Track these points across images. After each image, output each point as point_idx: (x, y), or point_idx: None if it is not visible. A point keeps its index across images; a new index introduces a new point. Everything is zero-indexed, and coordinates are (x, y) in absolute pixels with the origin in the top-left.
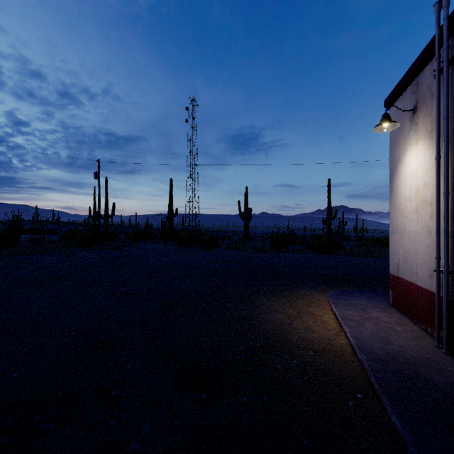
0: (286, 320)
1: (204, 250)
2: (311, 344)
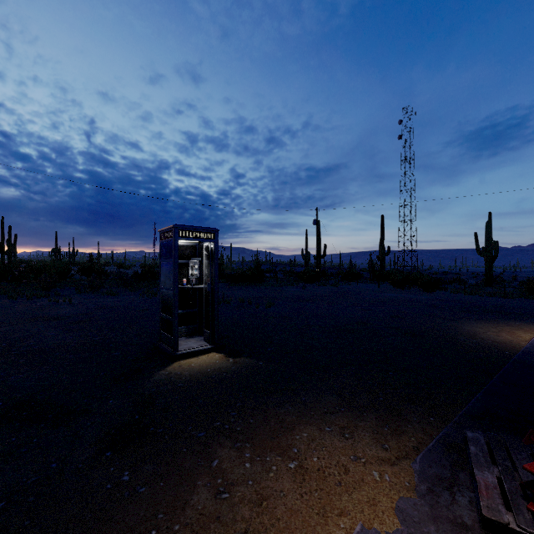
0: (482, 331)
1: (422, 292)
2: (493, 339)
